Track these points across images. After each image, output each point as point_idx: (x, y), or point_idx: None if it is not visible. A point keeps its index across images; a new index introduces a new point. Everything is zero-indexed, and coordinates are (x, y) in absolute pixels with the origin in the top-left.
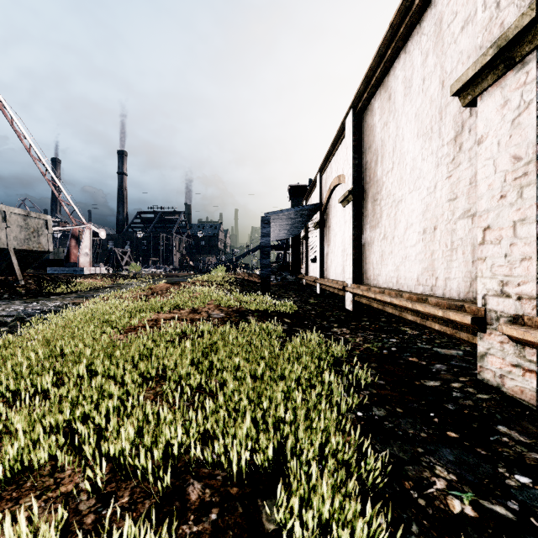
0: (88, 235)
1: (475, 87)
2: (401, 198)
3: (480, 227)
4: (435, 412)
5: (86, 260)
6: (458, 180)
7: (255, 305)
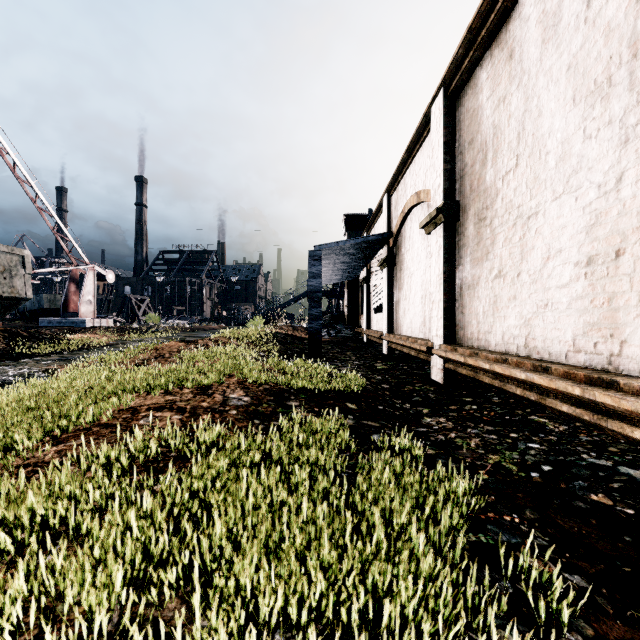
0: (92, 278)
1: None
2: (535, 210)
3: None
4: None
5: (88, 309)
6: None
7: (300, 381)
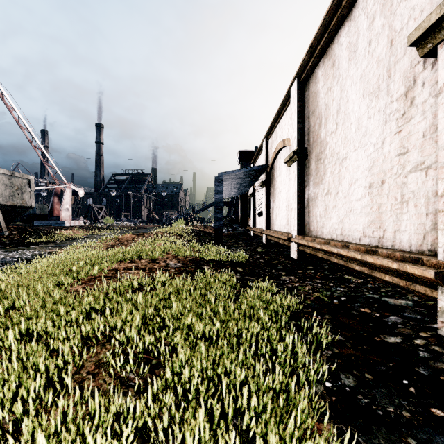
0: (69, 193)
1: (437, 34)
2: (345, 156)
3: (442, 178)
4: (407, 378)
5: (67, 214)
6: (409, 134)
7: (209, 255)
